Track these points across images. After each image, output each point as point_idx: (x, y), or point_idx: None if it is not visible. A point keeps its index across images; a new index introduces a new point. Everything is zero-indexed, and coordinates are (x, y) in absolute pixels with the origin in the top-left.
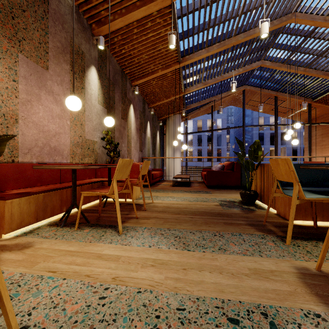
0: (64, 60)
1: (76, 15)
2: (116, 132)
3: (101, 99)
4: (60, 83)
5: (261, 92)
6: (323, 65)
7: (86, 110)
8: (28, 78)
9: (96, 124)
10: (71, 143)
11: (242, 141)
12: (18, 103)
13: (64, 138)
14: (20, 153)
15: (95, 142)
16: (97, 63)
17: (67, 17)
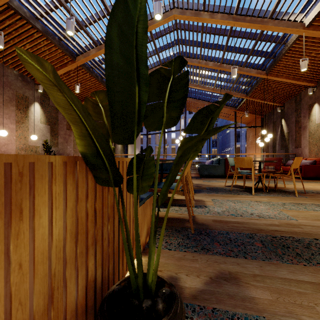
0: (11, 105)
1: (21, 78)
2: (60, 139)
3: (43, 121)
4: (9, 117)
5: (198, 102)
6: (222, 86)
7: (30, 129)
8: None
9: (39, 136)
10: (17, 148)
11: (224, 138)
12: None
13: (11, 146)
14: None
15: (38, 146)
16: (40, 99)
17: (13, 81)
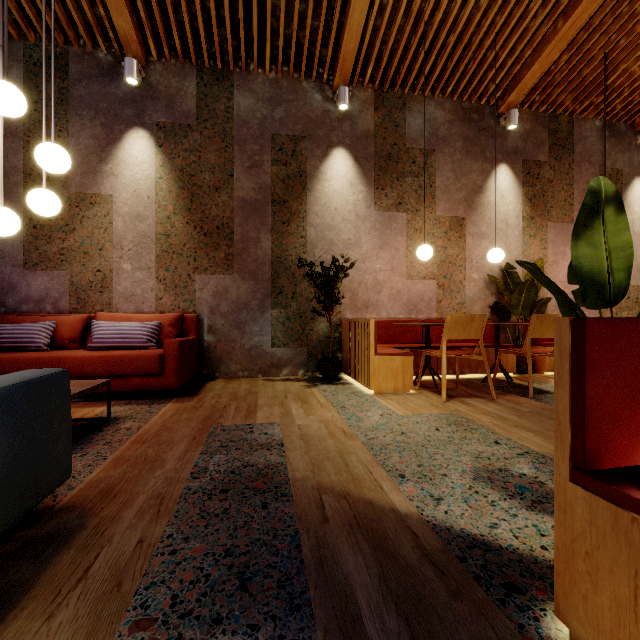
0: None
1: (608, 131)
2: None
3: None
4: None
5: None
6: None
7: None
8: (554, 241)
9: None
10: None
11: None
12: (547, 266)
13: None
14: (548, 310)
15: None
16: None
17: (594, 146)
